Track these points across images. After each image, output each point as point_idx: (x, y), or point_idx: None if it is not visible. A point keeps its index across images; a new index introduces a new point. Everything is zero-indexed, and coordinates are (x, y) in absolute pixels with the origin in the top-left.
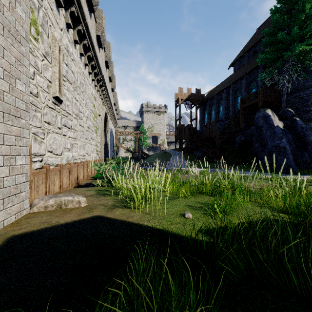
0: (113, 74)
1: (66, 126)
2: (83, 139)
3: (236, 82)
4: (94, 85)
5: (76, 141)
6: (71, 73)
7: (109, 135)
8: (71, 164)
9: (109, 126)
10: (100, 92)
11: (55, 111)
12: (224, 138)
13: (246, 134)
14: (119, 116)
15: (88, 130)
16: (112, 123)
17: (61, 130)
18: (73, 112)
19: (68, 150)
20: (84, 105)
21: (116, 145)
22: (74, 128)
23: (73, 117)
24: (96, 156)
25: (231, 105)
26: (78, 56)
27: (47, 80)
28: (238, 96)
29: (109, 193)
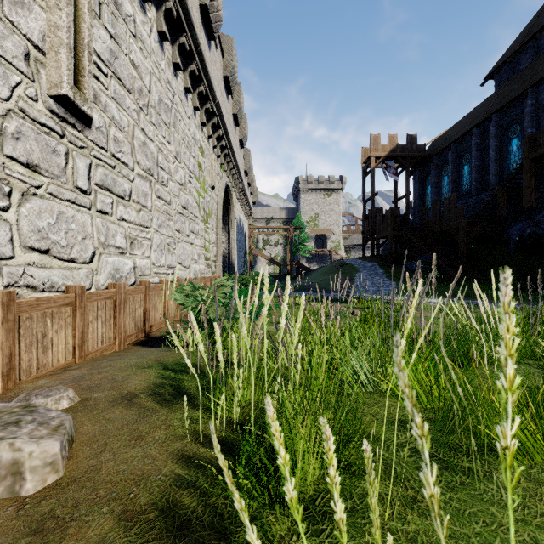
0: (241, 109)
1: (109, 189)
2: (169, 230)
3: (506, 106)
4: (199, 121)
5: (148, 232)
6: (131, 66)
7: (236, 232)
8: (120, 285)
9: (237, 215)
10: (214, 142)
11: (65, 141)
12: (478, 231)
13: (539, 220)
14: (255, 198)
15: (185, 213)
16: (242, 210)
17: (91, 198)
18: (136, 163)
19: (118, 253)
20: (172, 156)
21: (251, 252)
22: (141, 202)
23: (138, 175)
24: (204, 270)
25: (494, 160)
26: (154, 38)
27: (21, 38)
28: (510, 138)
29: (194, 389)
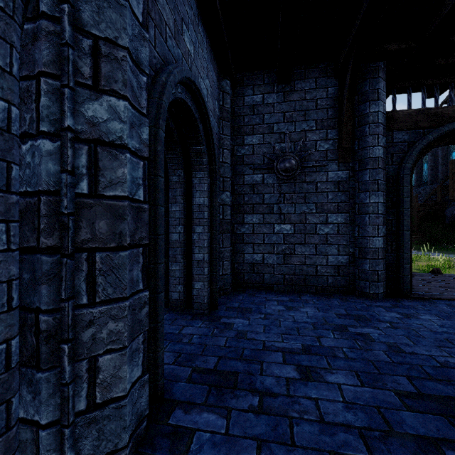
0: None
1: None
2: None
3: None
4: None
5: None
6: None
7: None
8: None
9: None
10: None
11: None
12: (427, 210)
13: None
14: None
15: None
16: None
17: None
18: None
19: None
20: None
21: None
22: None
23: None
24: None
25: (441, 164)
26: None
27: None
28: (451, 151)
29: None
